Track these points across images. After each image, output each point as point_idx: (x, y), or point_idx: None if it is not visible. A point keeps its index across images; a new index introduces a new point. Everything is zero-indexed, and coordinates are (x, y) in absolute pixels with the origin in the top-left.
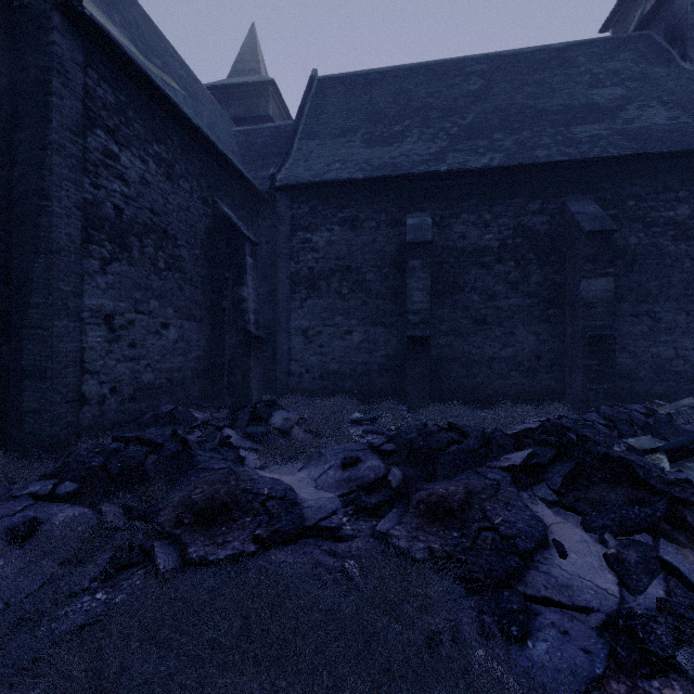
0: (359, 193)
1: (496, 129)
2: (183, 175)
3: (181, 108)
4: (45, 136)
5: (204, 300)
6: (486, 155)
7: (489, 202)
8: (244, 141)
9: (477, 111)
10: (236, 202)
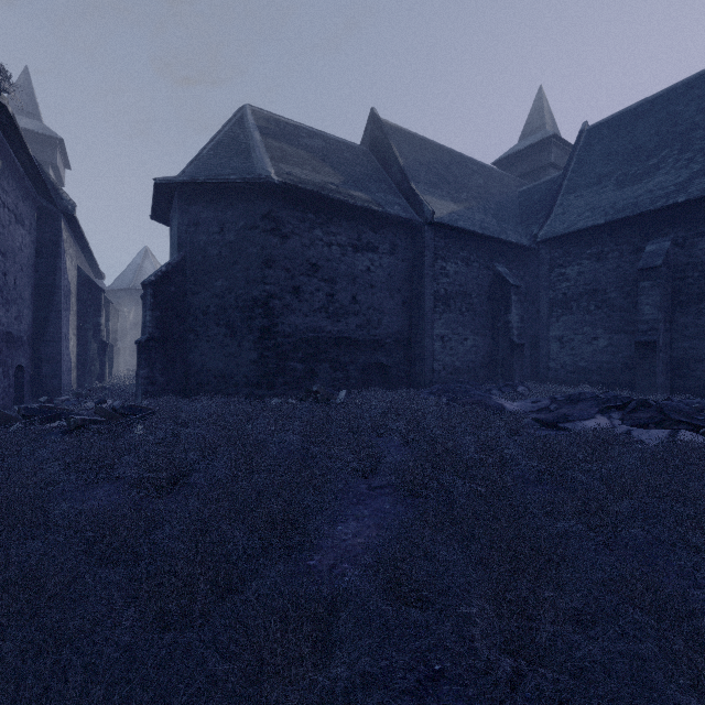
0: (604, 233)
1: None
2: (475, 260)
3: (472, 231)
4: (422, 272)
5: (487, 324)
6: None
7: None
8: (524, 201)
9: None
10: (510, 258)
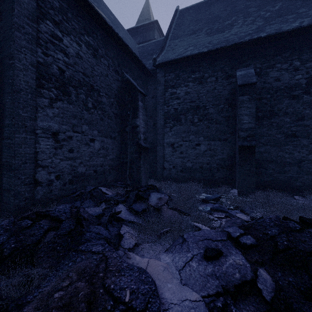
0: (204, 61)
1: (300, 7)
2: (104, 56)
3: (100, 13)
4: (11, 20)
5: (116, 127)
6: (296, 21)
7: (298, 53)
8: (142, 50)
9: (284, 0)
10: (135, 75)
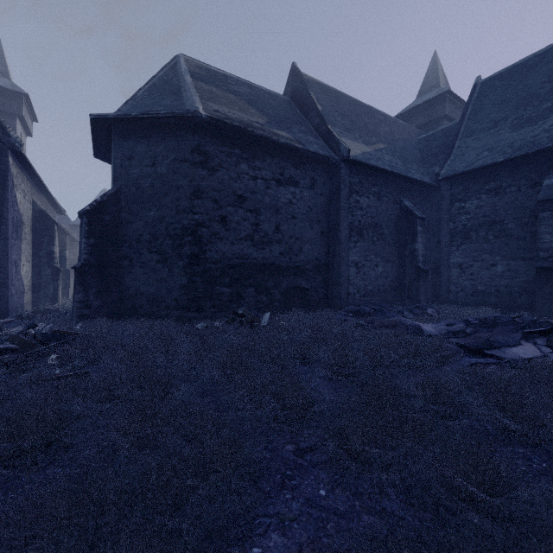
0: (502, 169)
1: None
2: (385, 195)
3: (383, 168)
4: (339, 205)
5: (395, 252)
6: None
7: None
8: (424, 146)
9: None
10: (414, 194)
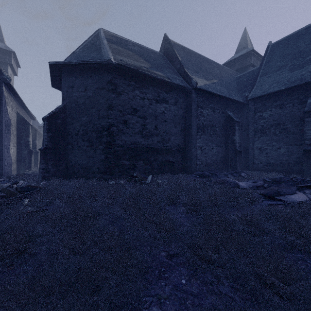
0: (283, 94)
1: None
2: (217, 108)
3: (216, 93)
4: (191, 114)
5: (223, 141)
6: None
7: None
8: (239, 81)
9: None
10: (233, 108)
